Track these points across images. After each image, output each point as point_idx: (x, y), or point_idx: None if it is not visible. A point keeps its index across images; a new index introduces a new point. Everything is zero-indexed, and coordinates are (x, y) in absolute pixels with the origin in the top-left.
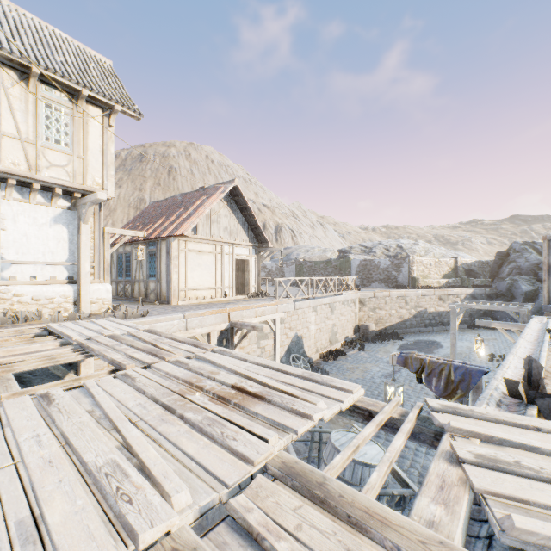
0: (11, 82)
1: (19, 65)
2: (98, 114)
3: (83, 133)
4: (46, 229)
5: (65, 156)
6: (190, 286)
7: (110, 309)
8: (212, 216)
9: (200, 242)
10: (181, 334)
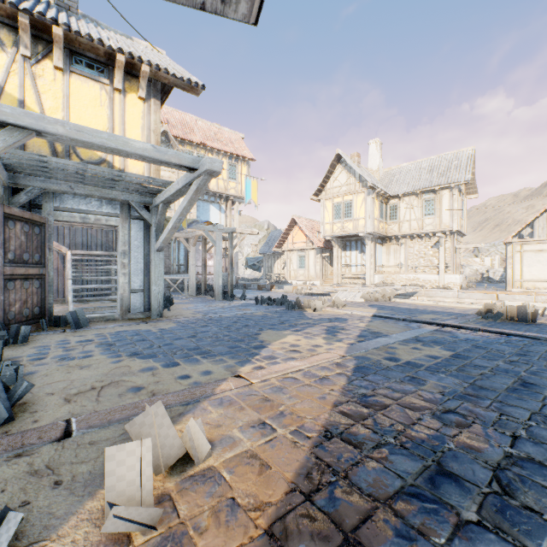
0: (413, 200)
1: (414, 193)
2: (447, 192)
3: (439, 205)
4: (429, 251)
5: (432, 219)
6: (526, 278)
7: (457, 288)
8: None
9: (538, 243)
10: (453, 299)
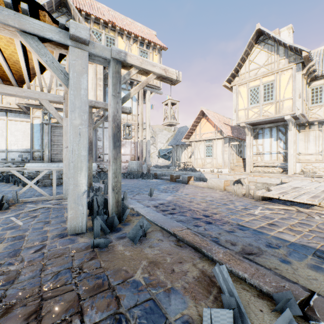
0: None
1: None
2: None
3: None
4: None
5: None
6: None
7: None
8: None
9: None
10: None
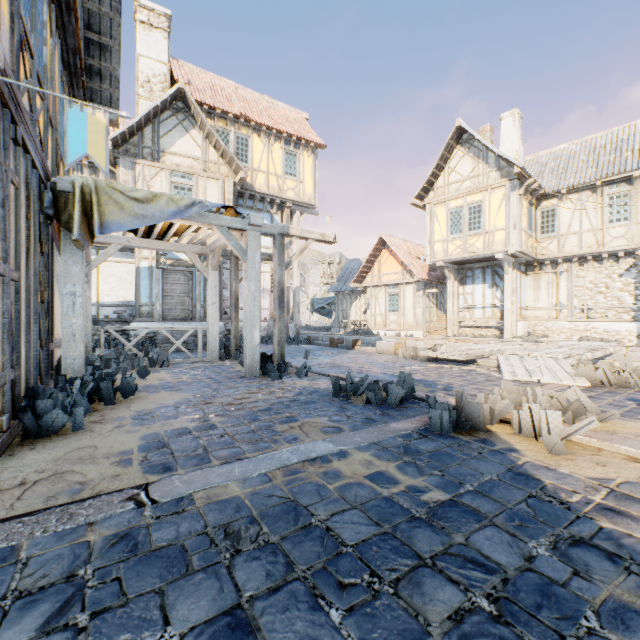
0: (586, 198)
1: (589, 186)
2: None
3: (639, 203)
4: (615, 282)
5: (624, 227)
6: None
7: None
8: None
9: None
10: None
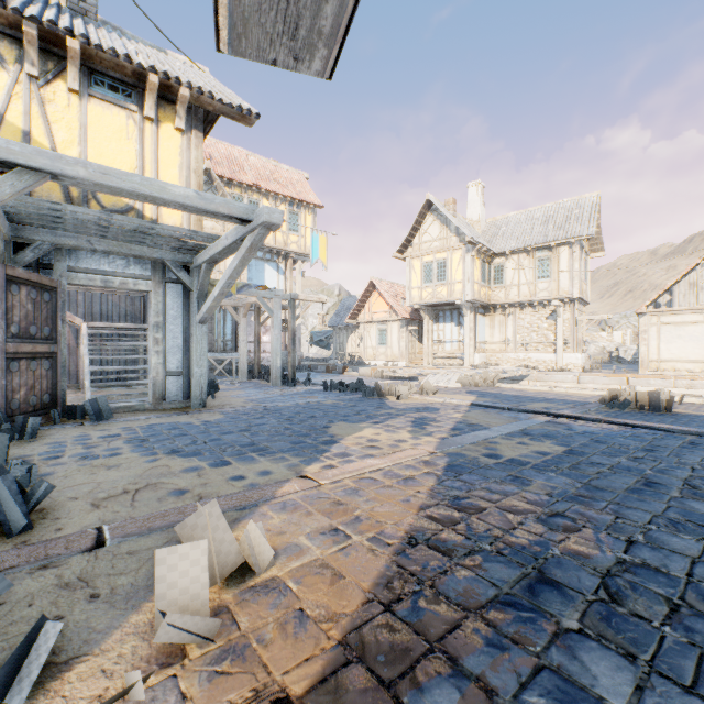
0: (523, 259)
1: (525, 250)
2: (565, 249)
3: (556, 265)
4: (543, 324)
5: (547, 283)
6: (664, 358)
7: (578, 370)
8: (699, 283)
9: (679, 313)
10: (573, 385)
